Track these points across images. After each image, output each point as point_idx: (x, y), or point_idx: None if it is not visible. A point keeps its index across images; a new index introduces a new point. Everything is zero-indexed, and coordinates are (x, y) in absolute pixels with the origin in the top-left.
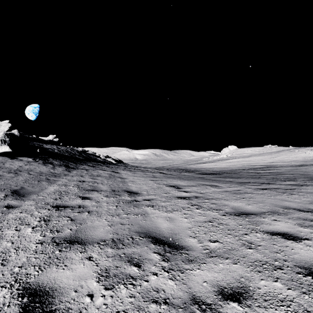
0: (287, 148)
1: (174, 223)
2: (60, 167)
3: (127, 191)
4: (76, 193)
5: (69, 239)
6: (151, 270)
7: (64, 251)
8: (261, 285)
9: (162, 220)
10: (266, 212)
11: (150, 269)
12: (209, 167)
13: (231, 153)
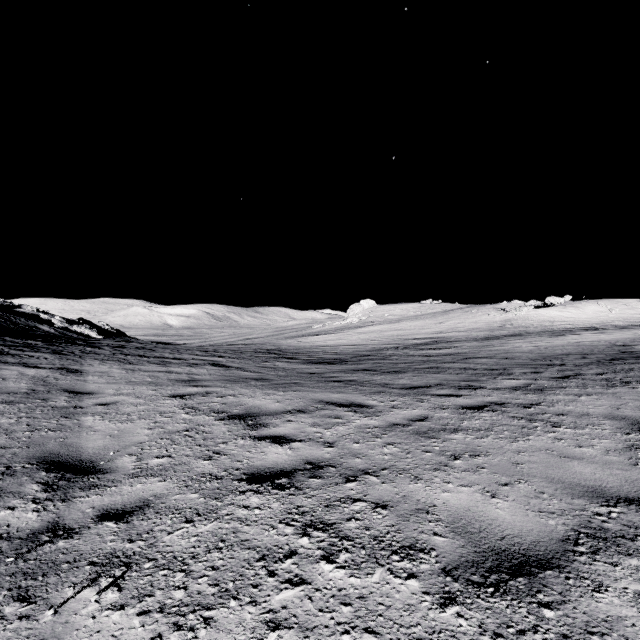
0: (458, 307)
1: None
2: None
3: (55, 463)
4: None
5: None
6: None
7: None
8: None
9: None
10: (573, 538)
11: None
12: (327, 345)
13: (367, 315)
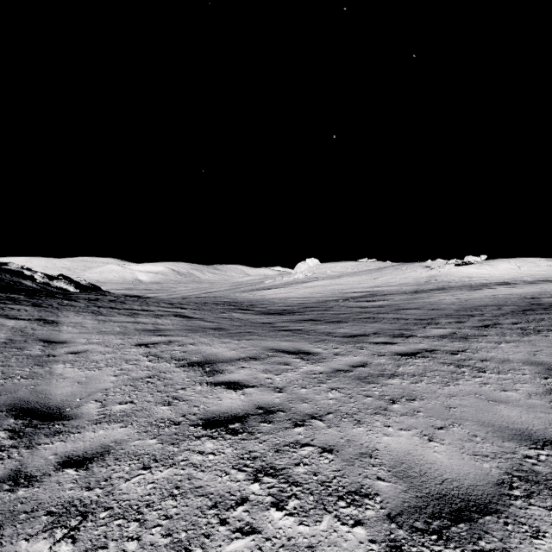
0: (390, 265)
1: None
2: None
3: (23, 409)
4: None
5: None
6: None
7: None
8: None
9: None
10: (508, 482)
11: None
12: (277, 298)
13: (311, 272)
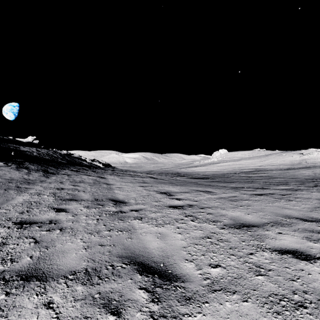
0: (275, 152)
1: (166, 241)
2: (36, 173)
3: (113, 200)
4: (49, 204)
5: (25, 273)
6: (135, 319)
7: (14, 293)
8: None
9: (151, 237)
10: (268, 223)
11: (133, 318)
12: (200, 171)
13: (222, 157)
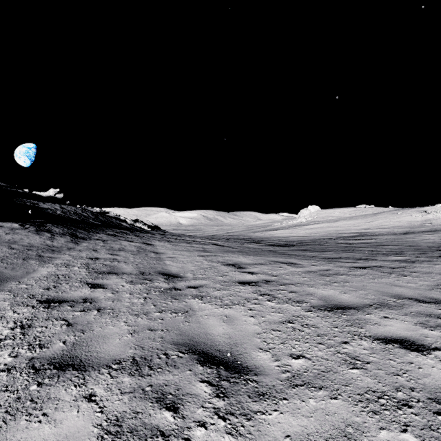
0: (387, 210)
1: (234, 326)
2: (62, 238)
3: (164, 273)
4: (82, 279)
5: (59, 361)
6: (195, 416)
7: (47, 384)
8: (381, 440)
9: (215, 321)
10: (371, 304)
11: (194, 414)
12: (282, 236)
13: (312, 216)
